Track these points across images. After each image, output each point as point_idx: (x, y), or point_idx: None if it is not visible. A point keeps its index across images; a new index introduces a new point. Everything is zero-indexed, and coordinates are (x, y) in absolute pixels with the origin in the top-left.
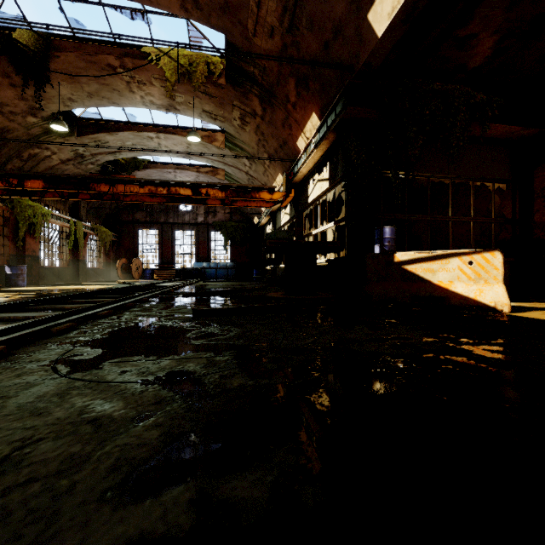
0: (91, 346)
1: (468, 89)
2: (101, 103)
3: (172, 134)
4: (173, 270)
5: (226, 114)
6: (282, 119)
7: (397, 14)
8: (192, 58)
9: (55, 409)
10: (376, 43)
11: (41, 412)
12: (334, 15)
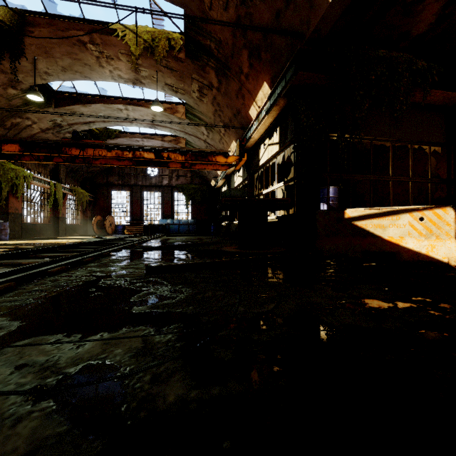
0: (12, 316)
1: (411, 57)
2: (75, 77)
3: (139, 106)
4: (141, 226)
5: (185, 87)
6: (236, 90)
7: None
8: (154, 34)
9: None
10: (327, 7)
11: None
12: None
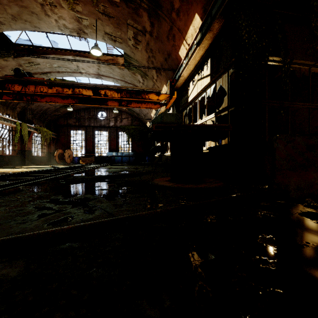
0: None
1: None
2: (25, 26)
3: (85, 57)
4: (93, 157)
5: (122, 35)
6: (167, 31)
7: None
8: None
9: None
10: None
11: None
12: None
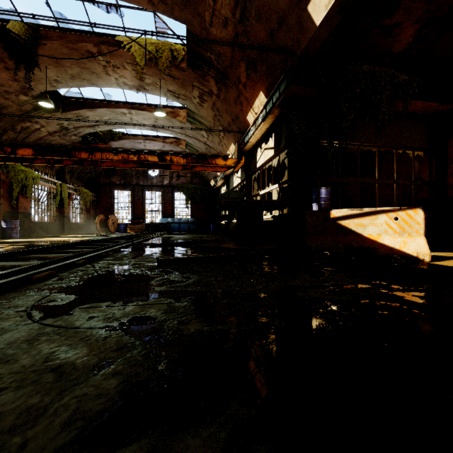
0: (66, 292)
1: (393, 71)
2: (82, 84)
3: (142, 110)
4: (143, 224)
5: (187, 93)
6: (234, 97)
7: (333, 6)
8: (158, 45)
9: (22, 356)
10: (315, 30)
11: (8, 359)
12: (278, 7)
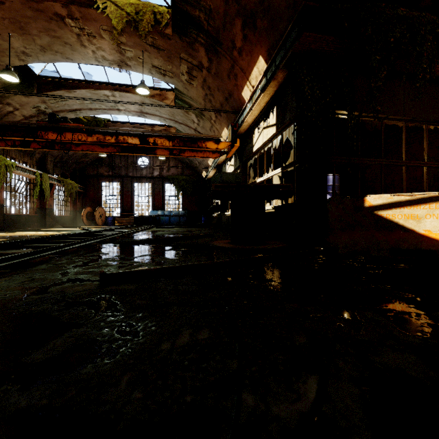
0: None
1: (434, 18)
2: (55, 58)
3: (126, 92)
4: (132, 217)
5: (174, 69)
6: (227, 69)
7: None
8: (138, 6)
9: None
10: None
11: None
12: None
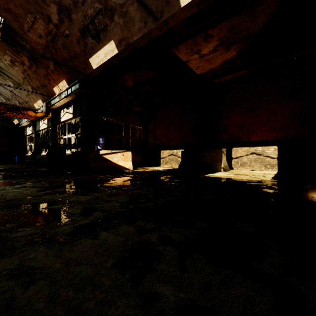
0: None
1: (127, 93)
2: None
3: None
4: None
5: None
6: (44, 74)
7: (100, 66)
8: None
9: None
10: (93, 70)
11: None
12: (75, 50)
